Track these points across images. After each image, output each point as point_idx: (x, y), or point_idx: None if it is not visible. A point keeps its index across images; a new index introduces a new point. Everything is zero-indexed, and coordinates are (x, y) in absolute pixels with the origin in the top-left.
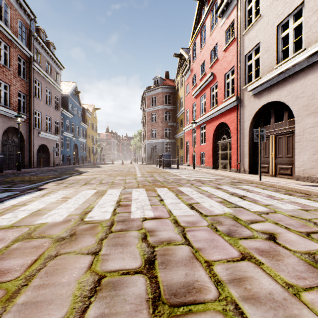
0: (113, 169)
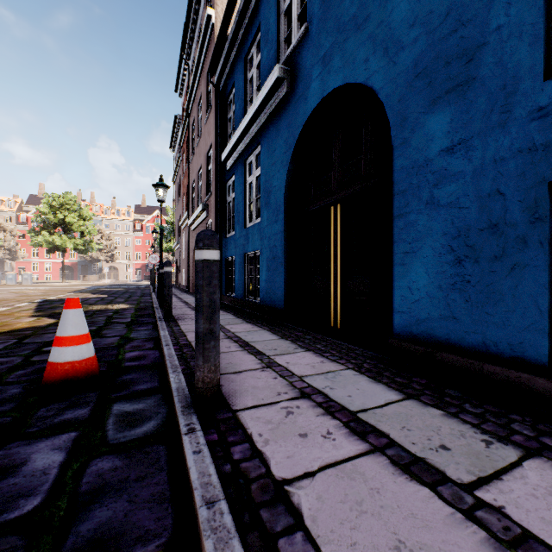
0: (22, 296)
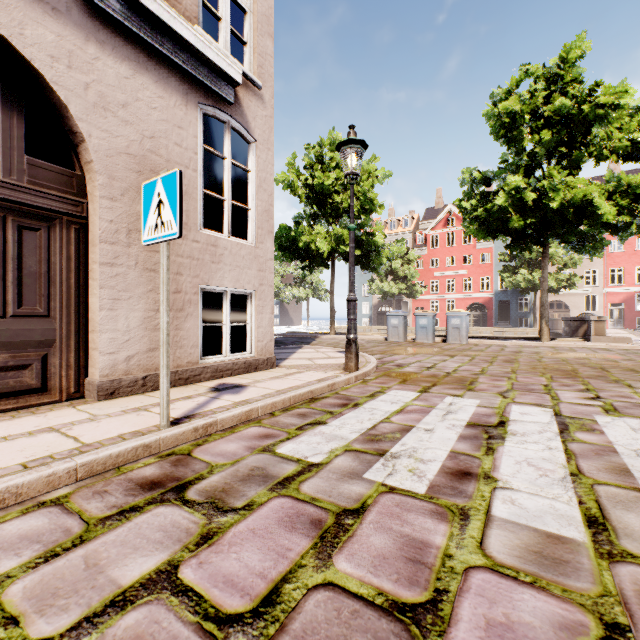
0: None
